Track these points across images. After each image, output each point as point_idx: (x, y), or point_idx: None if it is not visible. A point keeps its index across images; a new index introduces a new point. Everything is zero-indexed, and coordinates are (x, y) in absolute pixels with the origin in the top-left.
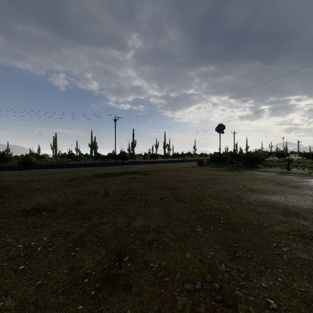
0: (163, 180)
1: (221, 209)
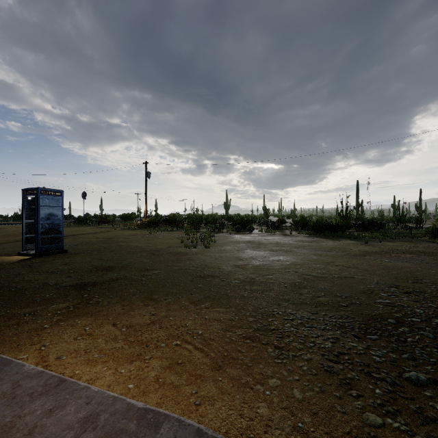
0: (1, 231)
1: (16, 234)
